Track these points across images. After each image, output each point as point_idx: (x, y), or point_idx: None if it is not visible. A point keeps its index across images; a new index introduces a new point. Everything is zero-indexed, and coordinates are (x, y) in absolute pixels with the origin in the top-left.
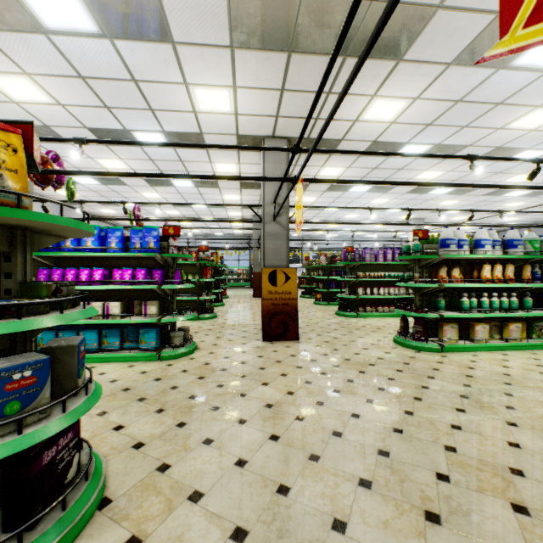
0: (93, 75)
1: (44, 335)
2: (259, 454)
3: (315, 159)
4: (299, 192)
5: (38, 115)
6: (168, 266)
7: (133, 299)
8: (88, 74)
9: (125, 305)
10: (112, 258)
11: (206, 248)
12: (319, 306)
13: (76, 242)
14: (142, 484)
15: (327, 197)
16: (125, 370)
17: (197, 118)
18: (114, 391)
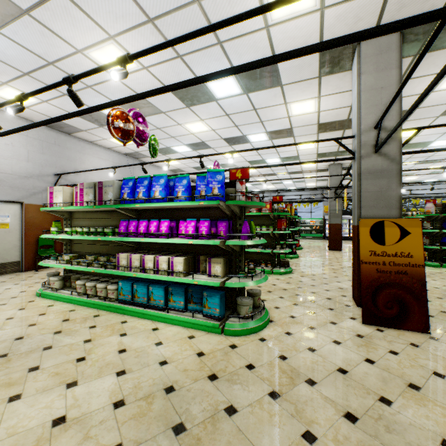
0: (159, 11)
1: (123, 285)
2: None
3: (438, 61)
4: None
5: (134, 87)
6: (235, 217)
7: (200, 253)
8: (154, 12)
9: (189, 260)
10: (181, 209)
11: (280, 198)
12: (425, 268)
13: (147, 193)
14: None
15: None
16: (183, 343)
17: (269, 37)
18: (154, 388)
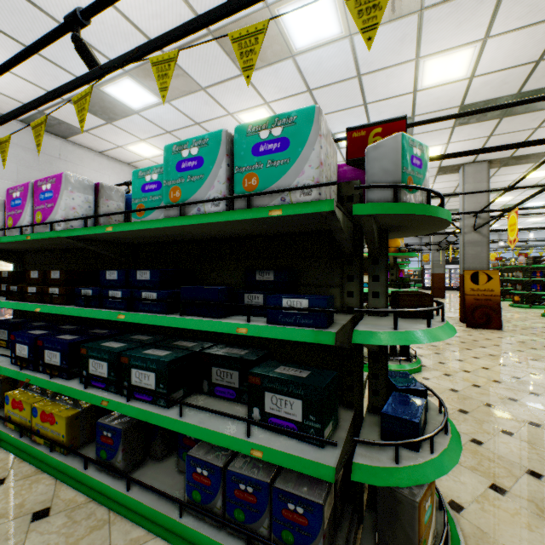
0: None
1: None
2: (494, 368)
3: (516, 169)
4: (512, 219)
5: None
6: None
7: None
8: None
9: None
10: None
11: None
12: (517, 309)
13: None
14: (435, 365)
15: (529, 194)
16: None
17: None
18: None
